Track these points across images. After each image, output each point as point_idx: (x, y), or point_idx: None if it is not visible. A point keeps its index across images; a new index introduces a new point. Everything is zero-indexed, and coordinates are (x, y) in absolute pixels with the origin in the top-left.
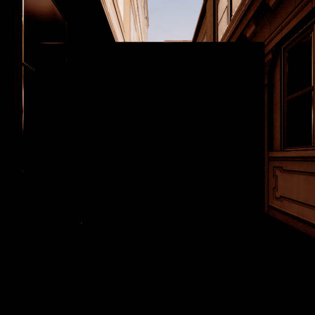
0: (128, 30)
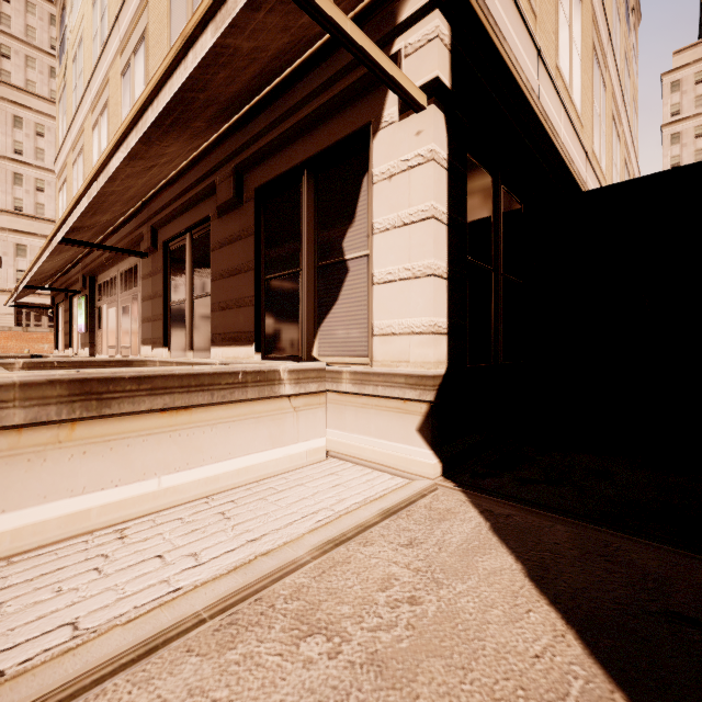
0: (589, 111)
